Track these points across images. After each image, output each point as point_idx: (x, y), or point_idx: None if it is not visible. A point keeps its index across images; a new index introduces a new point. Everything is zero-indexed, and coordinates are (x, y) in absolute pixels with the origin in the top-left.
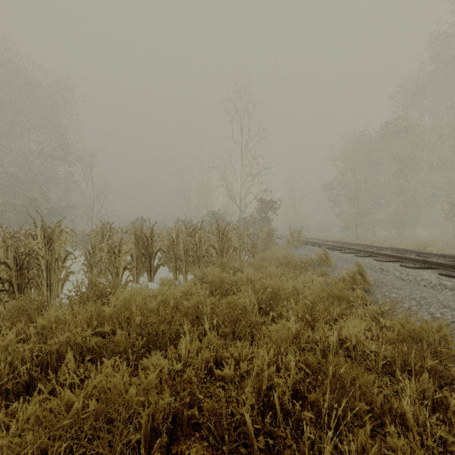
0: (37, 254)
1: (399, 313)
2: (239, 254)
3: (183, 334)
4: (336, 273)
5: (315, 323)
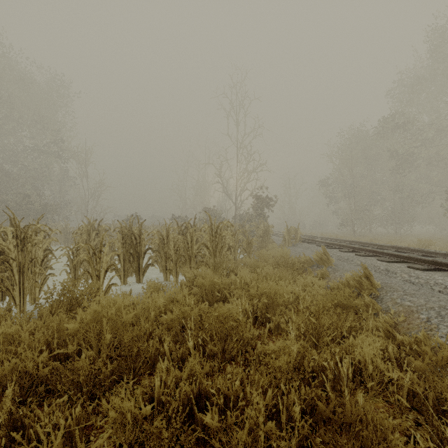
0: (6, 256)
1: (417, 326)
2: (233, 252)
3: (163, 353)
4: (338, 274)
5: (319, 338)
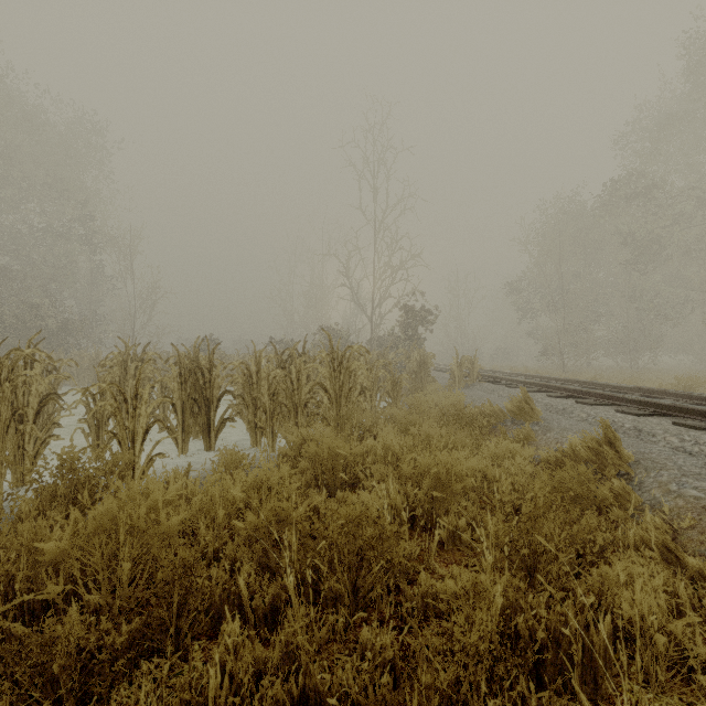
0: None
1: None
2: (369, 399)
3: (237, 596)
4: (551, 437)
5: (538, 564)
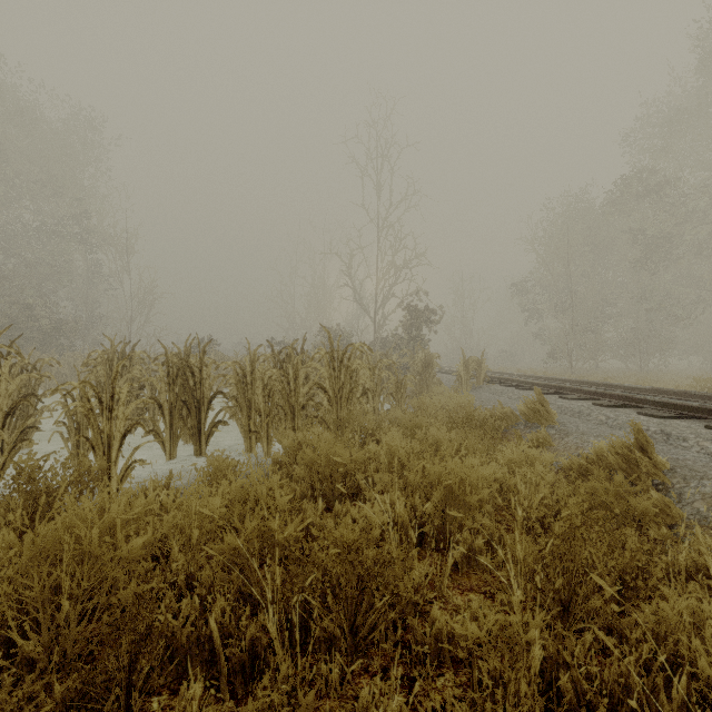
0: None
1: None
2: (372, 400)
3: (208, 639)
4: (570, 441)
5: (574, 596)
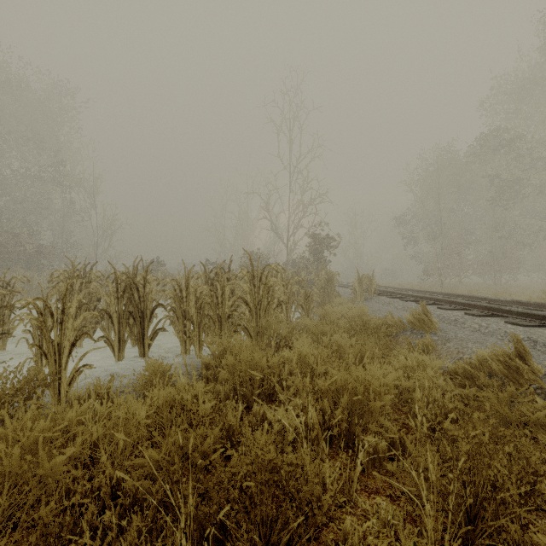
0: None
1: None
2: (285, 310)
3: None
4: (451, 347)
5: (481, 510)
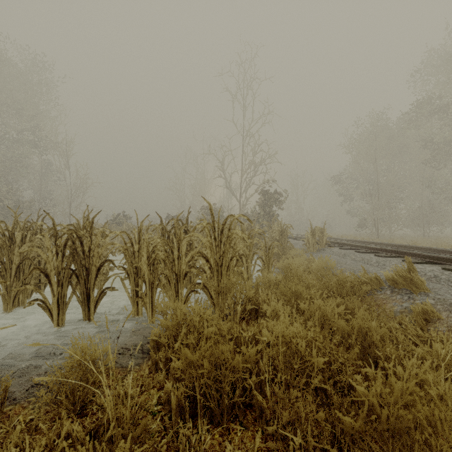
0: None
1: None
2: (246, 264)
3: None
4: None
5: None
